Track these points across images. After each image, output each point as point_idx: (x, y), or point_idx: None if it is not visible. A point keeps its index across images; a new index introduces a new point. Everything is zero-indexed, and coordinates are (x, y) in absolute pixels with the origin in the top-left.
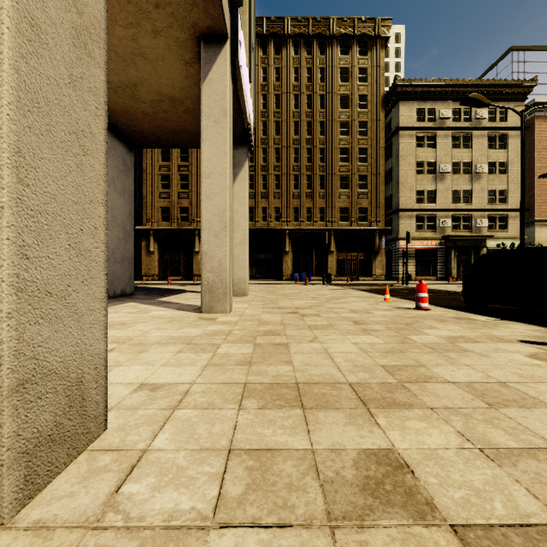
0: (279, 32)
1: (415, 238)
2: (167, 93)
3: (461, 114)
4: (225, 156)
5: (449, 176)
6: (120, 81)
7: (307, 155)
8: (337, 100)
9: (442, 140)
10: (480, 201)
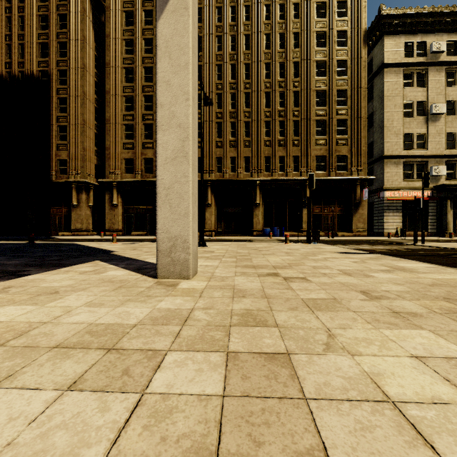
0: None
1: (403, 189)
2: None
3: (456, 46)
4: None
5: (442, 118)
6: None
7: (279, 99)
8: (312, 38)
9: (434, 77)
10: None
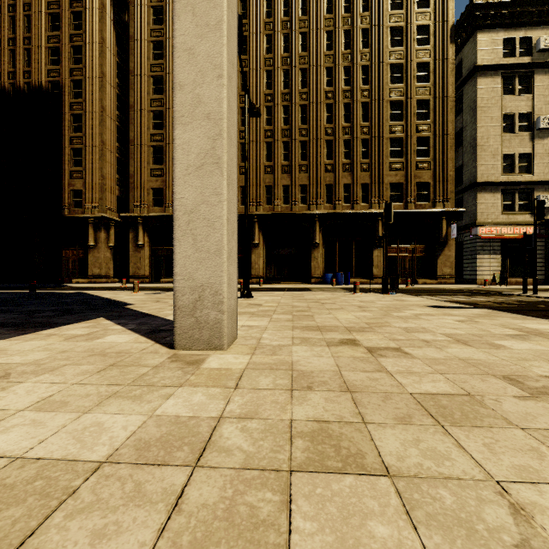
0: None
1: (502, 224)
2: None
3: None
4: None
5: None
6: None
7: (344, 112)
8: (386, 35)
9: (541, 82)
10: None
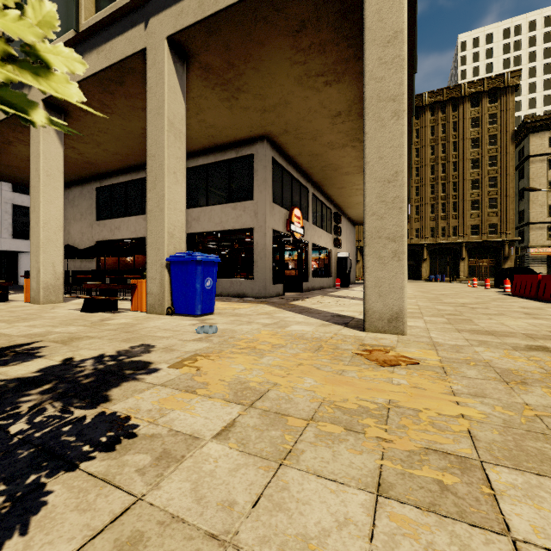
0: (419, 104)
1: (547, 246)
2: None
3: None
4: None
5: None
6: None
7: (441, 188)
8: (468, 143)
9: None
10: None
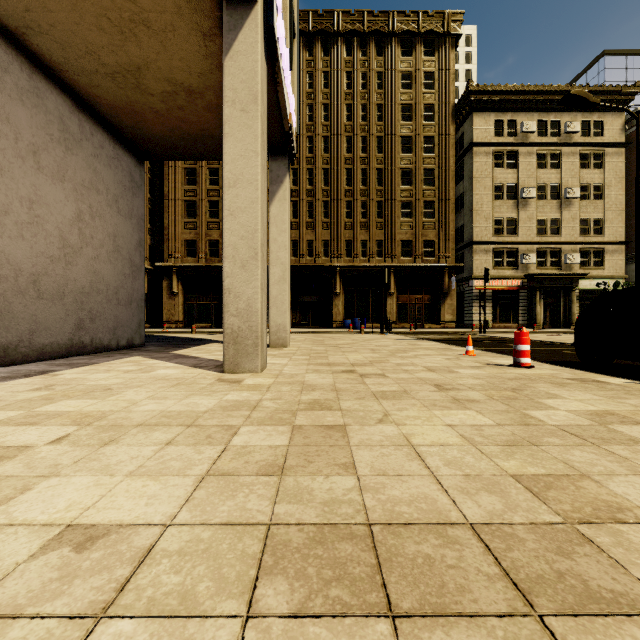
0: (328, 28)
1: (492, 277)
2: (181, 81)
3: (547, 127)
4: (255, 158)
5: (533, 202)
6: (118, 64)
7: (361, 177)
8: (397, 111)
9: (524, 159)
10: (571, 232)
